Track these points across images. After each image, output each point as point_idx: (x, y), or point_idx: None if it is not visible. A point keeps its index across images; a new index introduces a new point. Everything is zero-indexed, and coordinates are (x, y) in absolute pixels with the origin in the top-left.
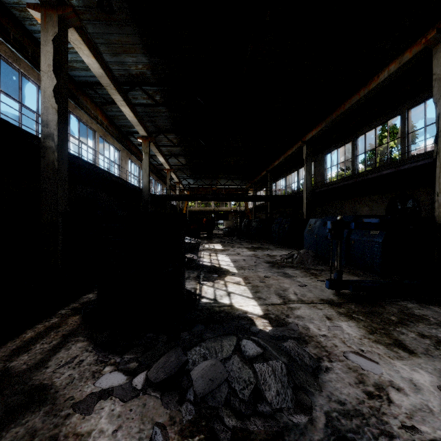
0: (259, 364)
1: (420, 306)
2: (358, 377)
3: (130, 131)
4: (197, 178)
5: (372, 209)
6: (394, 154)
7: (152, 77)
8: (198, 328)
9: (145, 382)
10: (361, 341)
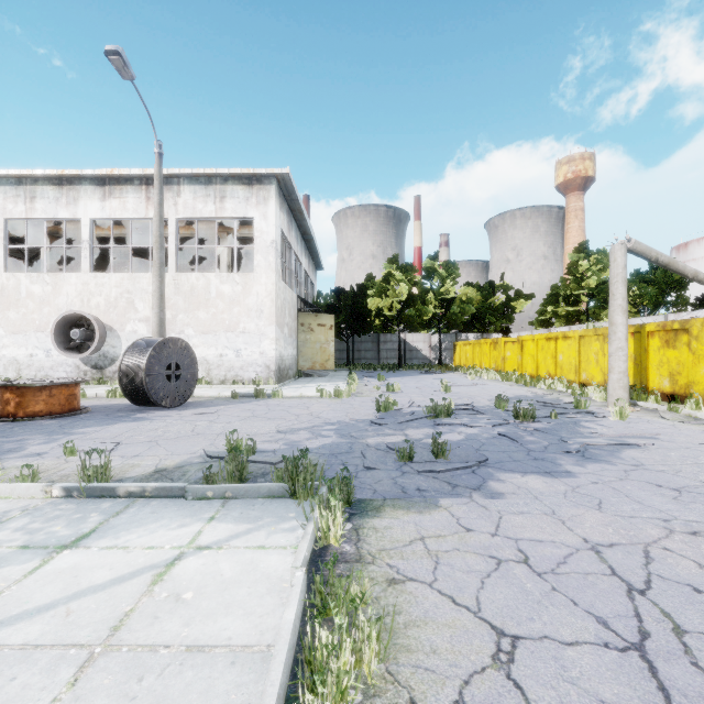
0: None
1: None
2: None
3: None
4: None
5: None
6: None
7: None
8: None
9: None
10: None
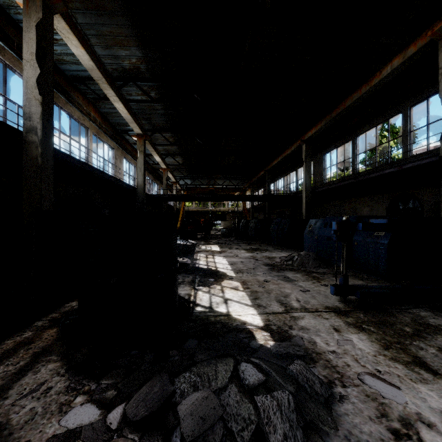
0: (261, 396)
1: (434, 314)
2: (379, 409)
3: (125, 129)
4: (194, 178)
5: (373, 210)
6: (393, 153)
7: (147, 72)
8: (190, 343)
9: (121, 418)
10: (376, 359)
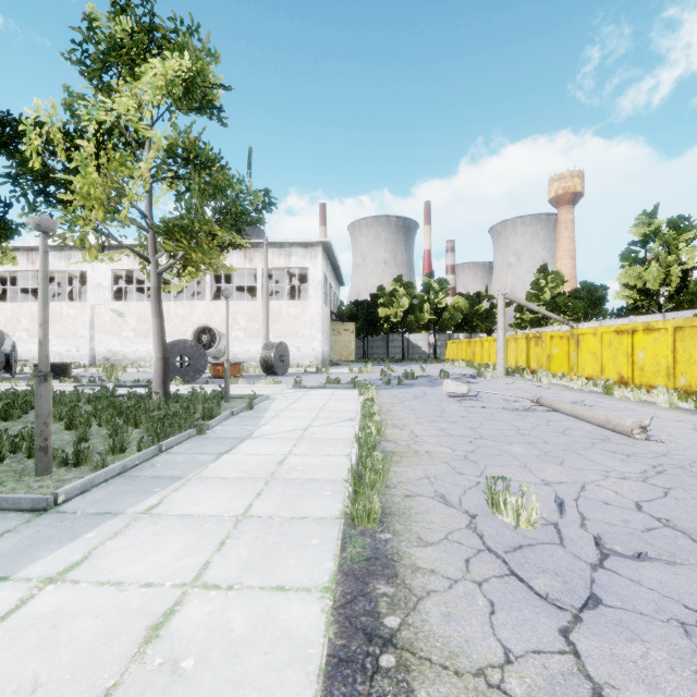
0: None
1: None
2: None
3: None
4: None
5: None
6: None
7: None
8: None
9: None
10: None
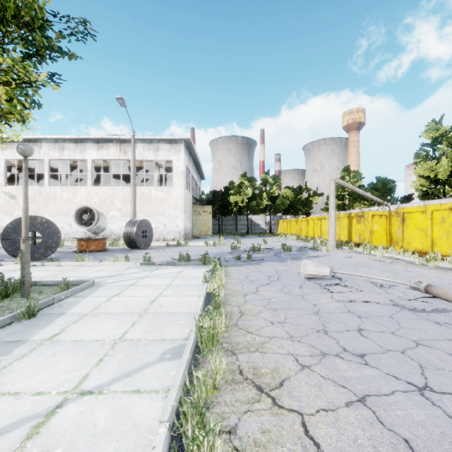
0: None
1: None
2: None
3: None
4: None
5: None
6: None
7: None
8: None
9: None
10: None
